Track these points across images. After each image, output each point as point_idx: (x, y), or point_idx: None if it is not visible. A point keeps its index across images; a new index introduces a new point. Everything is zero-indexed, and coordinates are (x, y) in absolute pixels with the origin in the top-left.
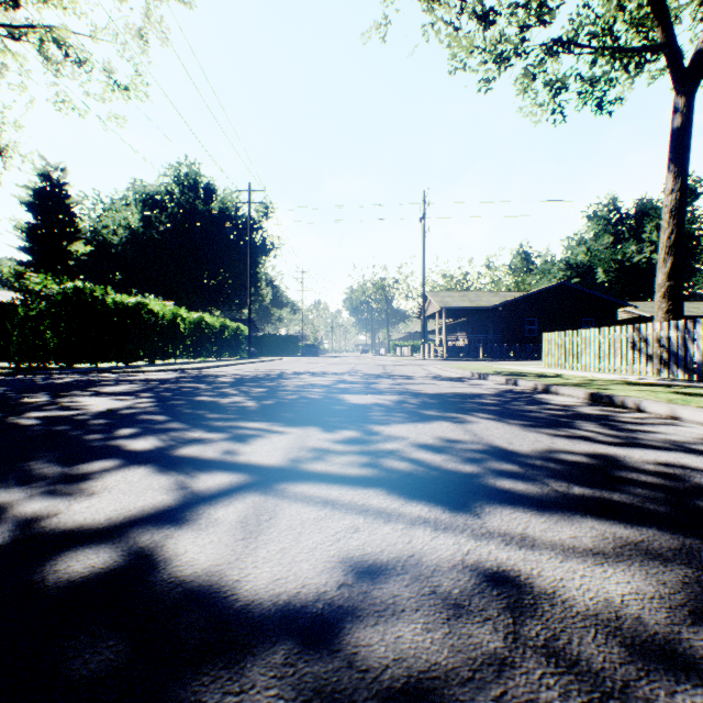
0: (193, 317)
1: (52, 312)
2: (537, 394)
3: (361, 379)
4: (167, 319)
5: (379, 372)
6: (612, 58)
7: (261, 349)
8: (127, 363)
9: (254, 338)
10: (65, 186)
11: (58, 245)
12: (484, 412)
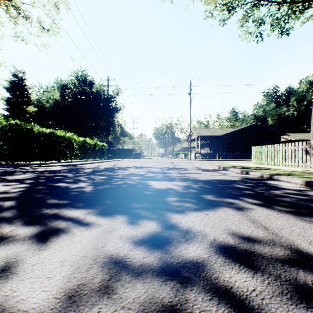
0: (80, 140)
1: (3, 135)
2: (267, 181)
3: (161, 170)
4: (67, 140)
5: (170, 166)
6: (289, 5)
7: (115, 155)
8: (45, 161)
9: (111, 150)
10: (24, 80)
11: (21, 107)
12: (249, 197)
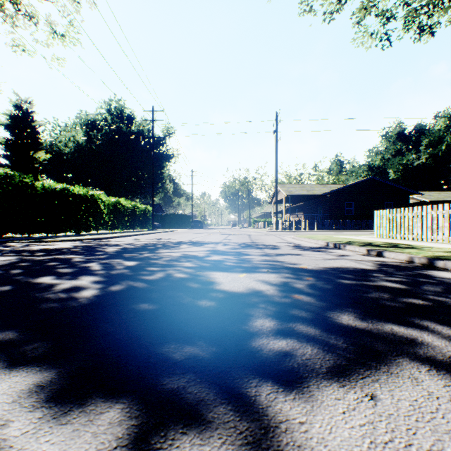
0: (111, 201)
1: None
2: (427, 271)
3: (233, 249)
4: (89, 201)
5: (247, 242)
6: None
7: (164, 224)
8: (55, 233)
9: (159, 216)
10: (32, 113)
11: (27, 153)
12: (432, 317)
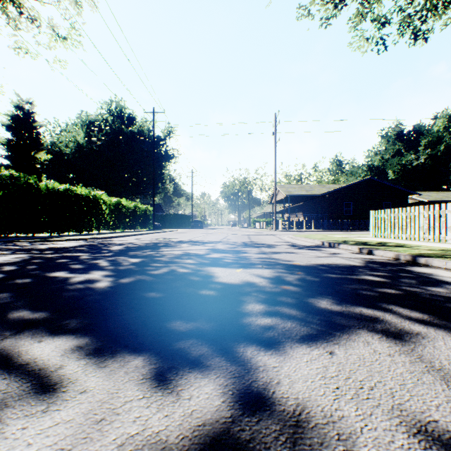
0: (112, 201)
1: None
2: (410, 267)
3: (232, 248)
4: (91, 201)
5: (246, 241)
6: None
7: (165, 224)
8: (58, 233)
9: (160, 216)
10: (33, 114)
11: (28, 154)
12: (398, 303)
